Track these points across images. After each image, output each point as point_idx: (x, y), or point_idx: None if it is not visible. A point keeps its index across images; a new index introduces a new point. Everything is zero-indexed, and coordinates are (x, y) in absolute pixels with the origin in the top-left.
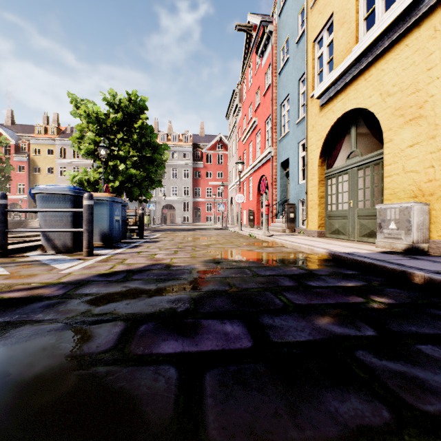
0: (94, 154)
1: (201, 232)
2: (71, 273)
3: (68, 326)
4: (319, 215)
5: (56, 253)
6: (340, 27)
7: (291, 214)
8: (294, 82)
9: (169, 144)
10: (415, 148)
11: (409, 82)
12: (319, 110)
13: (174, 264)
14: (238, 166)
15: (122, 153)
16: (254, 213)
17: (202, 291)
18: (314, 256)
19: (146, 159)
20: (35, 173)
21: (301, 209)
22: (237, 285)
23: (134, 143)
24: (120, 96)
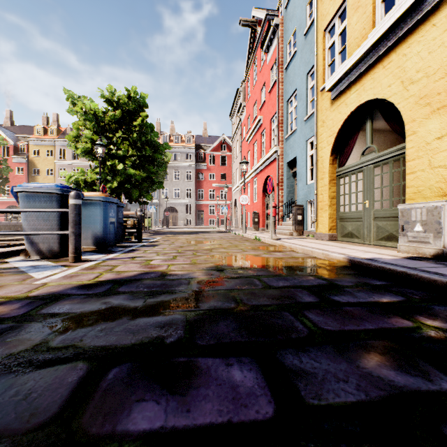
0: (91, 153)
1: (204, 235)
2: (46, 284)
3: (5, 370)
4: (330, 217)
5: (40, 259)
6: (354, 13)
7: (299, 216)
8: (302, 76)
9: (172, 145)
10: (444, 140)
11: (437, 66)
12: (330, 104)
13: (171, 272)
14: (243, 166)
15: (120, 152)
16: (259, 215)
17: (201, 310)
18: (330, 262)
19: (146, 159)
20: (34, 175)
21: (309, 211)
22: (245, 301)
23: (134, 142)
24: (119, 93)
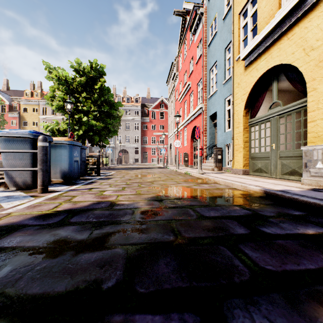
0: (63, 109)
1: (147, 170)
2: (9, 214)
3: None
4: (244, 156)
5: (16, 190)
6: None
7: (219, 156)
8: (221, 51)
9: (124, 104)
10: None
11: None
12: (244, 70)
13: (119, 202)
14: (176, 118)
15: (85, 108)
16: (188, 155)
17: (142, 244)
18: (248, 193)
19: (104, 113)
20: (24, 126)
21: (227, 152)
22: (182, 233)
23: (95, 101)
24: (84, 65)
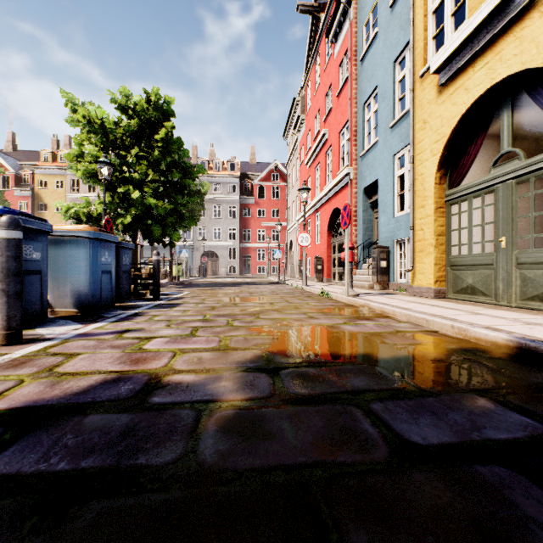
0: (97, 177)
1: (249, 288)
2: None
3: None
4: (436, 263)
5: None
6: None
7: (383, 262)
8: (386, 66)
9: (211, 173)
10: None
11: None
12: (437, 93)
13: (169, 376)
14: (302, 194)
15: (136, 175)
16: (323, 261)
17: None
18: (477, 347)
19: (173, 186)
20: (41, 212)
21: (398, 255)
22: None
23: (155, 163)
24: (136, 98)
